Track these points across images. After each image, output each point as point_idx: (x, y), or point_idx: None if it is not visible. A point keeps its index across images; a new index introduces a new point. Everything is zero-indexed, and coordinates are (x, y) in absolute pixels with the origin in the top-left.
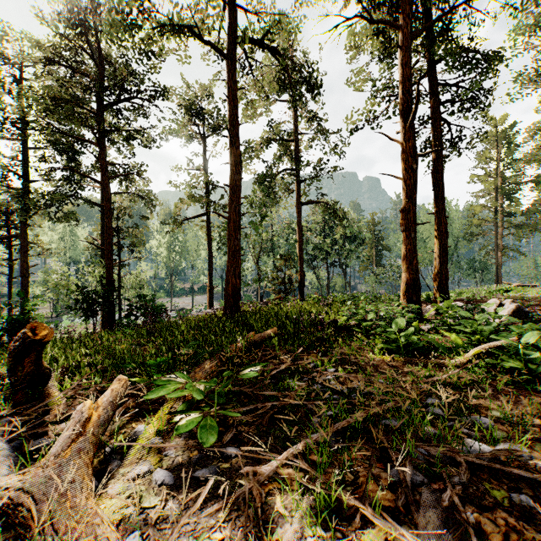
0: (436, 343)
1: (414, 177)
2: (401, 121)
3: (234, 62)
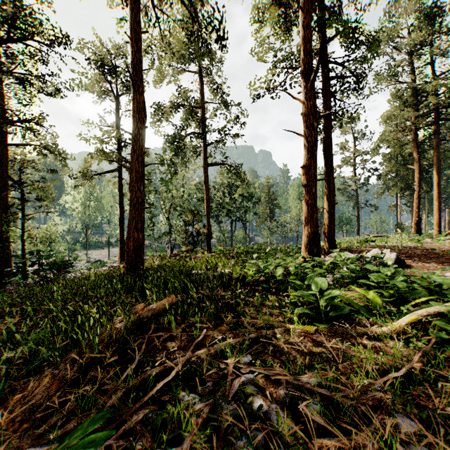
0: (355, 304)
1: (315, 134)
2: (303, 80)
3: (137, 2)
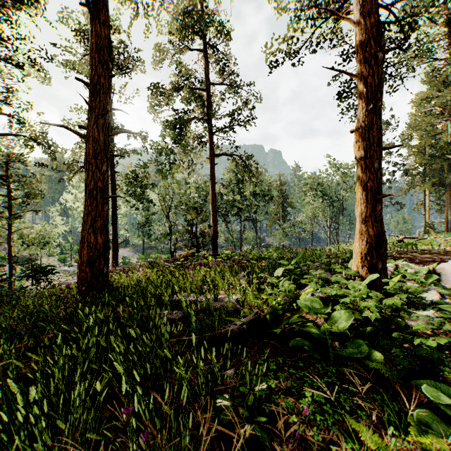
0: None
1: (380, 72)
2: None
3: None
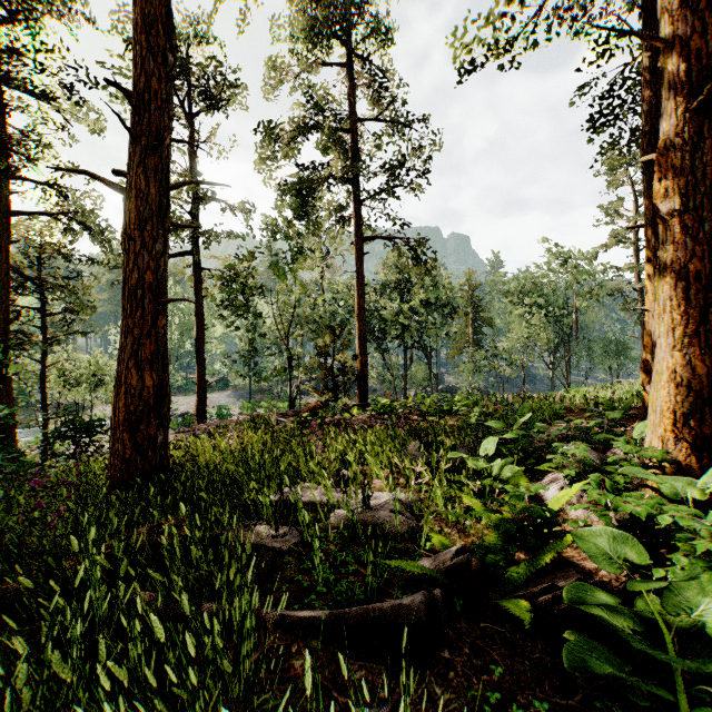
0: None
1: None
2: None
3: None
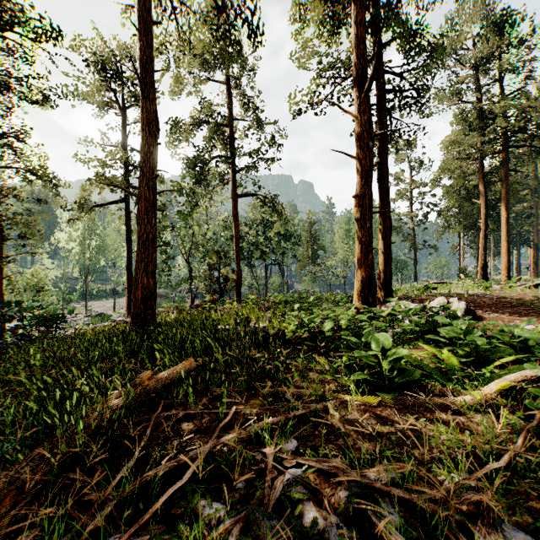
0: (426, 366)
1: (370, 156)
2: (356, 90)
3: None
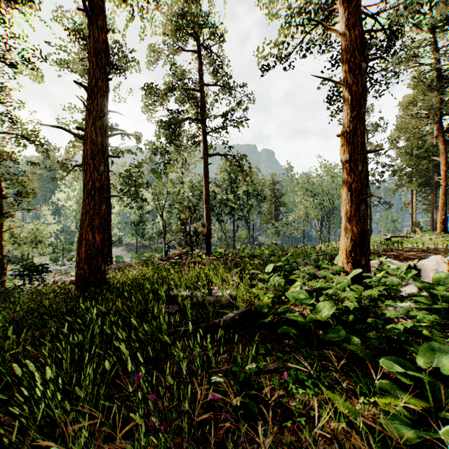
0: None
1: (363, 80)
2: None
3: None
